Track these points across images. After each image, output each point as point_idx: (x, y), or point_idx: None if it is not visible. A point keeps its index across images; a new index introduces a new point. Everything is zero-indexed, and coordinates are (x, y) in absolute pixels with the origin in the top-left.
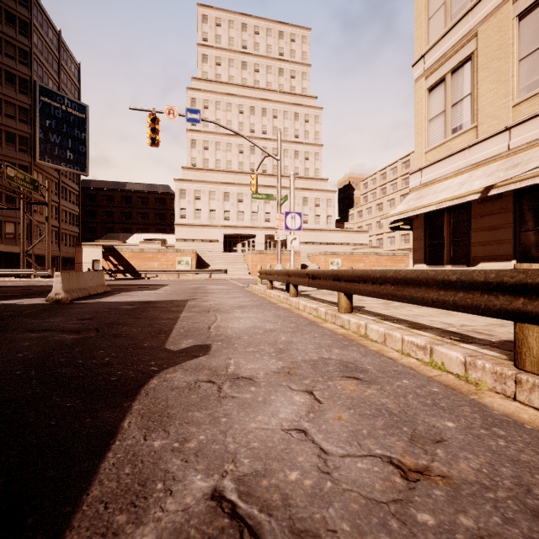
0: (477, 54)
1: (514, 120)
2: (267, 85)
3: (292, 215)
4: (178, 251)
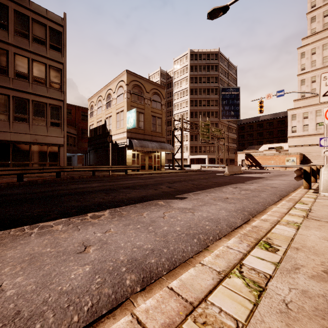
0: None
1: None
2: None
3: (324, 139)
4: (286, 154)
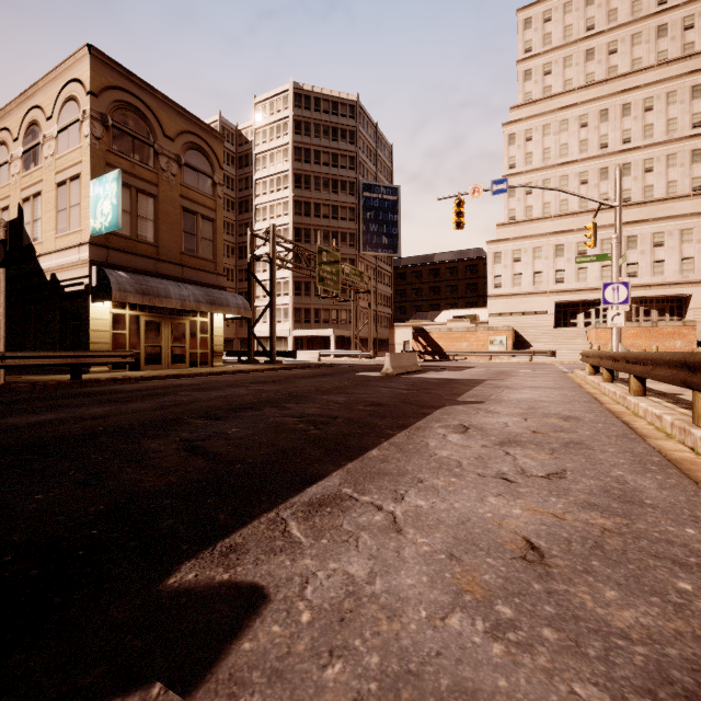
0: None
1: None
2: (632, 65)
3: (614, 286)
4: (489, 329)
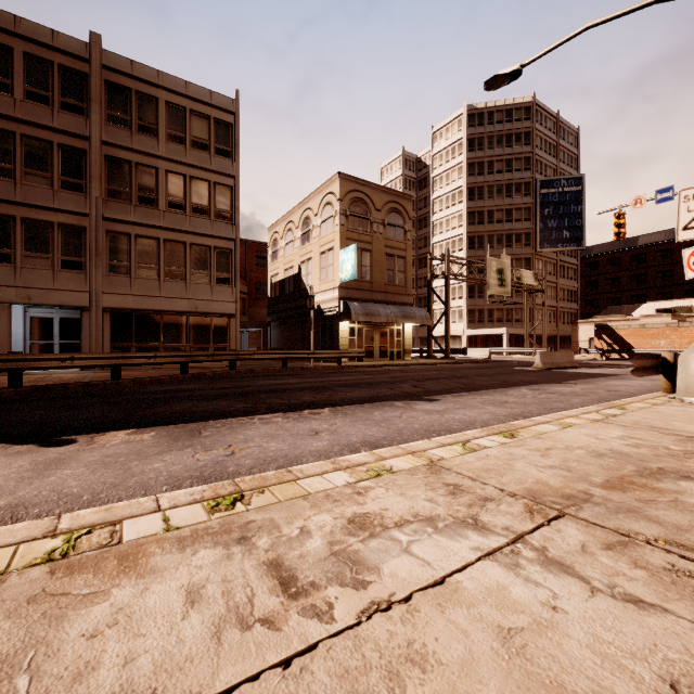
0: None
1: None
2: None
3: None
4: None
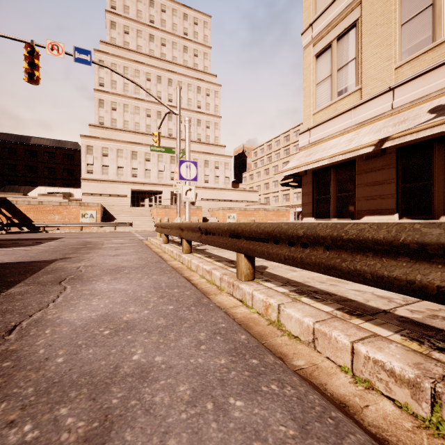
0: (361, 21)
1: (397, 81)
2: (173, 59)
3: (187, 164)
4: (81, 204)
